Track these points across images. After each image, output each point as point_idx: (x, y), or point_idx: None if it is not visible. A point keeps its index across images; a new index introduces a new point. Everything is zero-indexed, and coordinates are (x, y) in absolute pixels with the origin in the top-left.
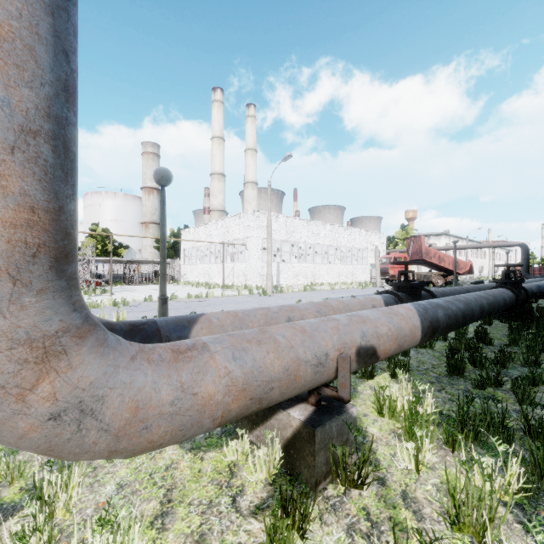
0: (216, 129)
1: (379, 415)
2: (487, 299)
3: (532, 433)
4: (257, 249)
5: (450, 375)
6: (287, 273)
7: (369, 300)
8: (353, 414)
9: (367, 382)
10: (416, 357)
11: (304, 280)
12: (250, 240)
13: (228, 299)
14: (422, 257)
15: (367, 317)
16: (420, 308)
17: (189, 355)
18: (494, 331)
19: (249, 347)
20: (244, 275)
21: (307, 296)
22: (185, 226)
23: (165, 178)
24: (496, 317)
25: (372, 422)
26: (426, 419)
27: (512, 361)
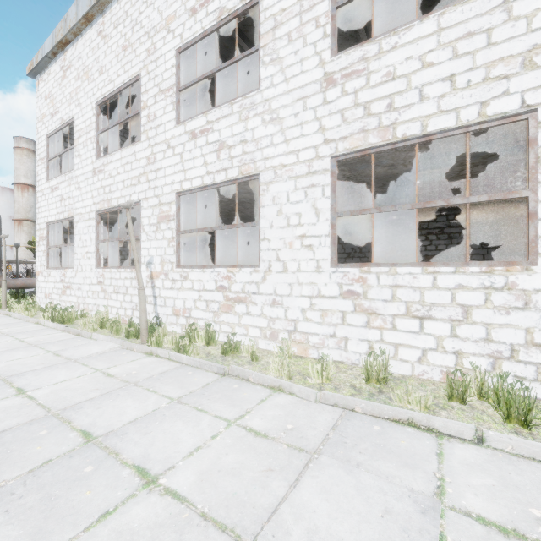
0: None
1: None
2: None
3: None
4: None
5: None
6: None
7: None
8: None
9: None
10: None
11: None
12: None
13: None
14: None
15: None
16: None
17: (16, 279)
18: None
19: (26, 280)
20: None
21: None
22: None
23: (18, 246)
24: None
25: None
26: None
27: None
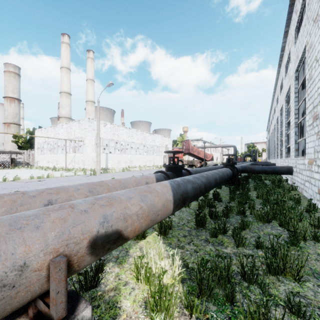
0: (64, 62)
1: (138, 281)
2: (219, 175)
3: (247, 280)
4: (92, 144)
5: (197, 228)
6: (113, 160)
7: (144, 178)
8: (84, 318)
9: (139, 243)
10: (178, 215)
11: (124, 164)
12: (86, 138)
13: (64, 178)
14: (189, 151)
15: (118, 198)
16: (174, 184)
17: None
18: (222, 192)
19: None
20: (82, 162)
21: (123, 174)
22: (39, 127)
23: None
24: (223, 184)
25: (130, 291)
26: (174, 279)
27: (231, 212)
